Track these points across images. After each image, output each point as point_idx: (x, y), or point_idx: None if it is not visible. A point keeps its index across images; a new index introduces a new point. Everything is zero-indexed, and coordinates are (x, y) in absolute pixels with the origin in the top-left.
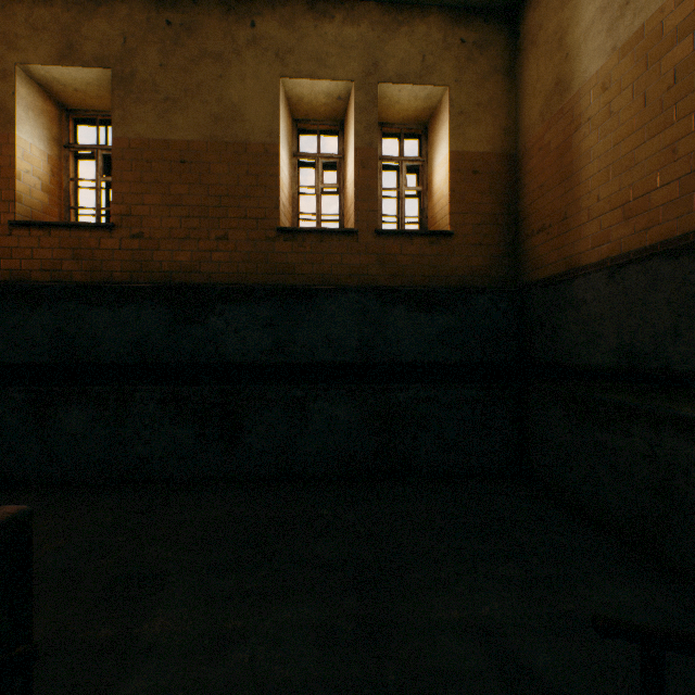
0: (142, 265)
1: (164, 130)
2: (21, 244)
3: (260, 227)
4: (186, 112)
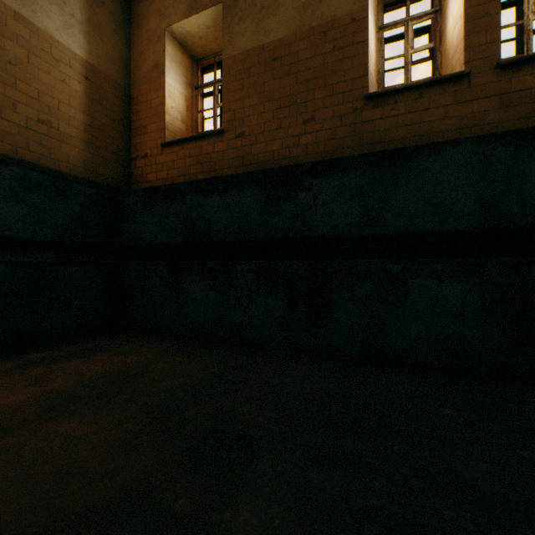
0: (243, 160)
1: (259, 37)
2: (167, 160)
3: (346, 100)
4: (277, 13)
